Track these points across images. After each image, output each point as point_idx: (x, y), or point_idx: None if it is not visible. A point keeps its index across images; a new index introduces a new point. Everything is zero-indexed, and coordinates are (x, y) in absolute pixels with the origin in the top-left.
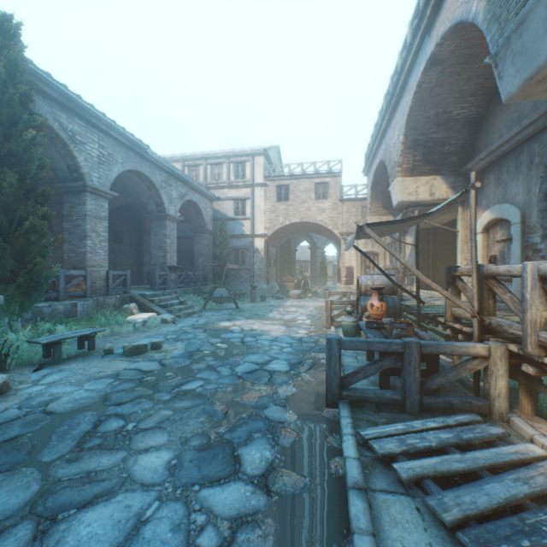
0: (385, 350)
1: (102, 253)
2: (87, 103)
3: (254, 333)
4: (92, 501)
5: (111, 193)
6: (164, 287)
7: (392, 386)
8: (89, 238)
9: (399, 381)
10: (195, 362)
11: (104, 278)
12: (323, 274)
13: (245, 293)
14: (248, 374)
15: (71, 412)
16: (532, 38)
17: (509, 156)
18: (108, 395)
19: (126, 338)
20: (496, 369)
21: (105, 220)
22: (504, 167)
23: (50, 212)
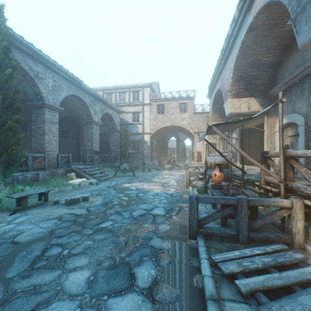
0: (225, 203)
1: (55, 143)
2: (45, 55)
3: (144, 191)
4: (35, 308)
5: (60, 108)
6: (91, 163)
7: (229, 225)
8: (46, 135)
9: (233, 221)
10: (108, 209)
11: (56, 158)
12: (184, 156)
13: (139, 167)
14: (140, 217)
15: (29, 242)
16: None
17: (297, 85)
18: (54, 230)
19: (68, 194)
20: (296, 216)
21: (56, 124)
22: (293, 91)
23: (21, 118)
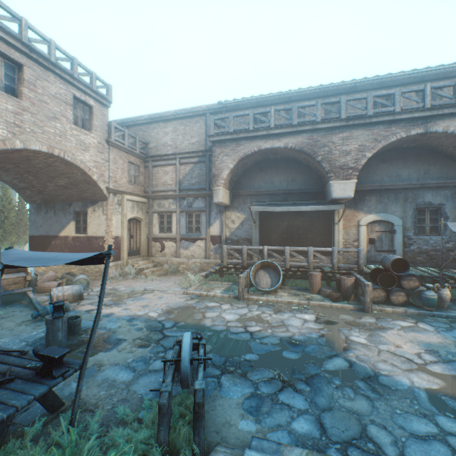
0: None
1: None
2: None
3: None
4: None
5: None
6: None
7: None
8: None
9: None
10: None
11: None
12: None
13: None
14: None
15: None
16: None
17: (390, 192)
18: None
19: None
20: None
21: None
22: (385, 195)
23: None
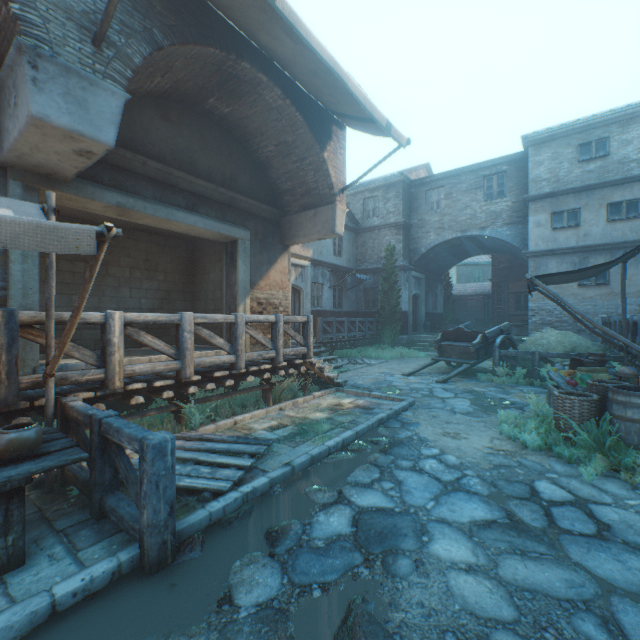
0: None
1: None
2: None
3: None
4: (488, 522)
5: None
6: None
7: None
8: None
9: None
10: None
11: None
12: None
13: None
14: None
15: None
16: (99, 109)
17: None
18: None
19: None
20: None
21: None
22: None
23: None
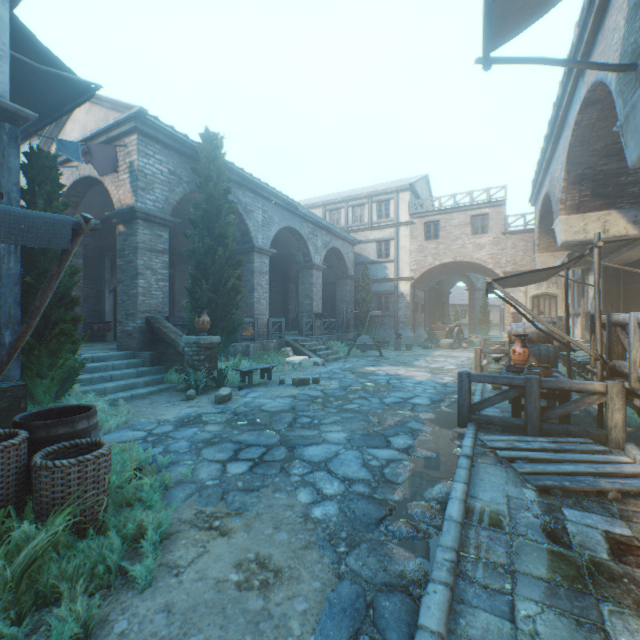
0: (508, 384)
1: (264, 303)
2: (256, 179)
3: (398, 377)
4: (310, 444)
5: (271, 251)
6: (311, 333)
7: None
8: (255, 291)
9: None
10: (349, 393)
11: (266, 324)
12: (484, 321)
13: (389, 341)
14: (394, 404)
15: (276, 412)
16: None
17: None
18: (294, 406)
19: (289, 375)
20: (612, 404)
21: (266, 274)
22: None
23: (241, 274)
